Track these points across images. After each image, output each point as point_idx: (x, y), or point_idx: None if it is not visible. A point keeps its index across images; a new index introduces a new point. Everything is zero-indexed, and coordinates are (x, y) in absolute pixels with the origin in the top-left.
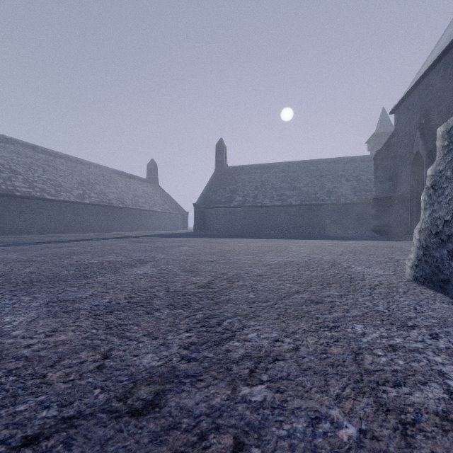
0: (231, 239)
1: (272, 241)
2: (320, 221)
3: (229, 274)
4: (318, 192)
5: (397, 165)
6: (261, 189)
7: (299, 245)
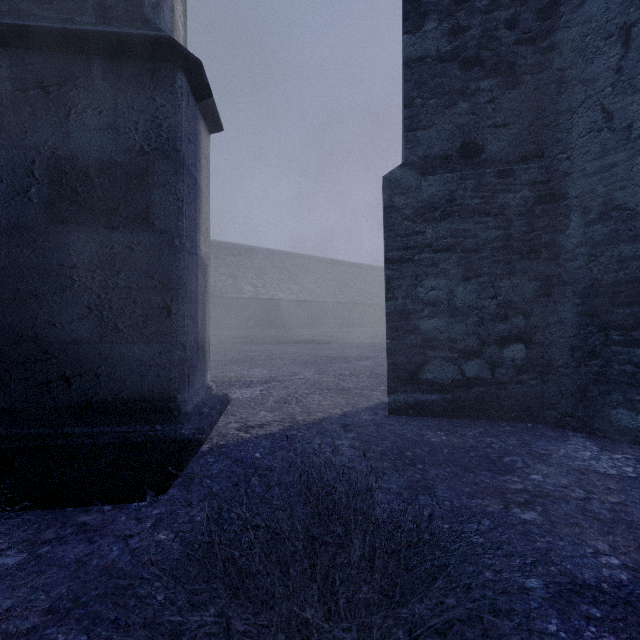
0: None
1: None
2: None
3: None
4: None
5: None
6: None
7: None
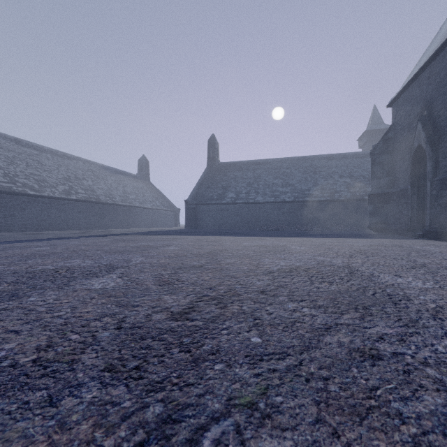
0: (223, 237)
1: (267, 239)
2: (313, 218)
3: (220, 290)
4: (312, 188)
5: (395, 160)
6: (254, 185)
7: (298, 245)
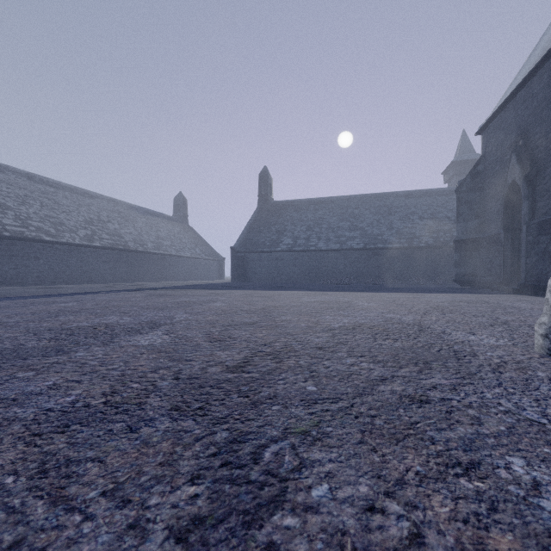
0: (278, 292)
1: (330, 295)
2: (388, 269)
3: (275, 346)
4: (386, 233)
5: (485, 199)
6: (315, 229)
7: (366, 300)
